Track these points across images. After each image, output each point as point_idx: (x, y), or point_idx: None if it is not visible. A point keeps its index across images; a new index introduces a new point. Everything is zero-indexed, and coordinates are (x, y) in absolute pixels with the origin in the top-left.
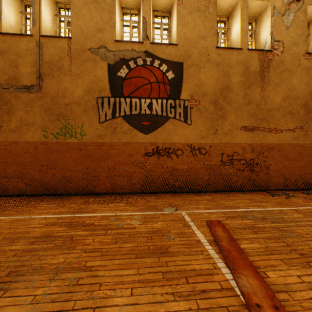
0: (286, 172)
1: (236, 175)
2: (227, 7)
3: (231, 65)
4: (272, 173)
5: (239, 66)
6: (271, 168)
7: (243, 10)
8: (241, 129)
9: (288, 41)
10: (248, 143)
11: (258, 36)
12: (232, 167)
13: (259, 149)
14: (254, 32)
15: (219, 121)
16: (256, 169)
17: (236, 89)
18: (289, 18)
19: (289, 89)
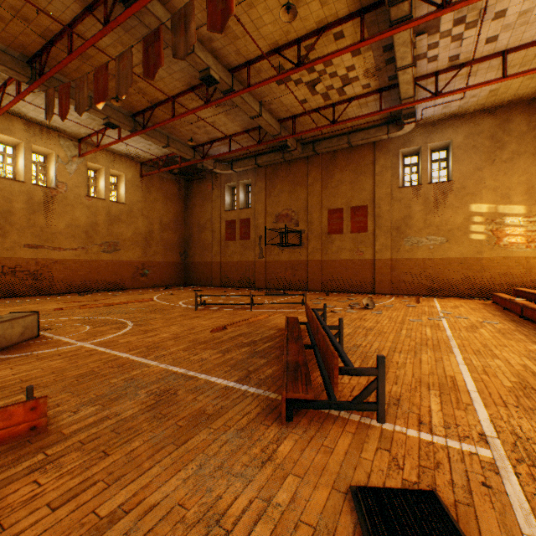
0: (70, 280)
1: (20, 284)
2: (13, 141)
3: (14, 193)
4: (57, 281)
5: (24, 196)
6: (56, 277)
7: (28, 152)
8: (26, 246)
9: (72, 184)
10: (33, 258)
11: (49, 171)
12: (16, 277)
13: (44, 263)
14: (45, 166)
15: (1, 239)
16: (41, 279)
17: (20, 214)
18: (73, 168)
19: (73, 220)
